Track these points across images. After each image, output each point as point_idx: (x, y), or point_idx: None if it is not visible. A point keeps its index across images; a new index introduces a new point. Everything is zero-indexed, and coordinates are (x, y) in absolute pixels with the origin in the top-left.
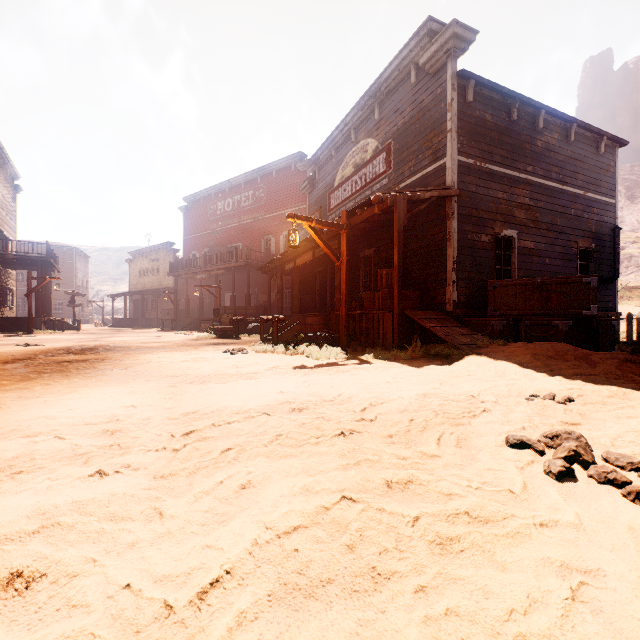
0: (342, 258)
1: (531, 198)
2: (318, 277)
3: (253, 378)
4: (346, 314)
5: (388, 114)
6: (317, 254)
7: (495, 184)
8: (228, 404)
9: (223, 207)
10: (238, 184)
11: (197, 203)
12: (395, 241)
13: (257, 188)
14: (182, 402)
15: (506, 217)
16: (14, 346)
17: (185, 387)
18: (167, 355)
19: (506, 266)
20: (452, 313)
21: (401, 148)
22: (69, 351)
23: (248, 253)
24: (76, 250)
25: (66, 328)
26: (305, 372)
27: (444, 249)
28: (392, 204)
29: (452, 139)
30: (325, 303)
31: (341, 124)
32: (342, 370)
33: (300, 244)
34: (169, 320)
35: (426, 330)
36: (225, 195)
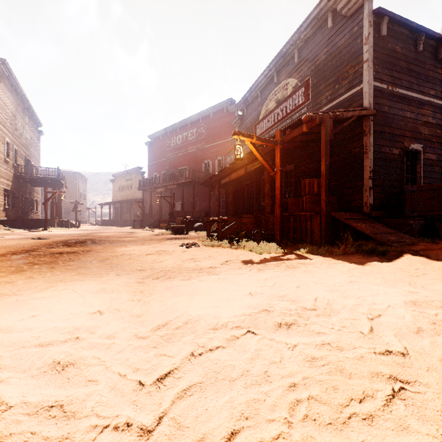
0: (276, 169)
1: (433, 117)
2: (246, 188)
3: (213, 274)
4: (280, 215)
5: (306, 56)
6: (249, 169)
7: (404, 105)
8: (200, 312)
9: (175, 141)
10: (186, 124)
11: (157, 139)
12: (322, 153)
13: (199, 126)
14: (150, 306)
15: (413, 133)
16: (30, 239)
17: (152, 283)
18: (136, 248)
19: (412, 175)
20: (369, 214)
21: (318, 82)
22: (65, 244)
23: (193, 173)
24: (79, 174)
25: (71, 226)
26: (258, 267)
27: (360, 161)
28: (320, 122)
29: (369, 67)
30: (251, 208)
31: (266, 70)
32: (290, 265)
33: (235, 163)
34: (138, 221)
35: (347, 229)
36: (177, 133)
